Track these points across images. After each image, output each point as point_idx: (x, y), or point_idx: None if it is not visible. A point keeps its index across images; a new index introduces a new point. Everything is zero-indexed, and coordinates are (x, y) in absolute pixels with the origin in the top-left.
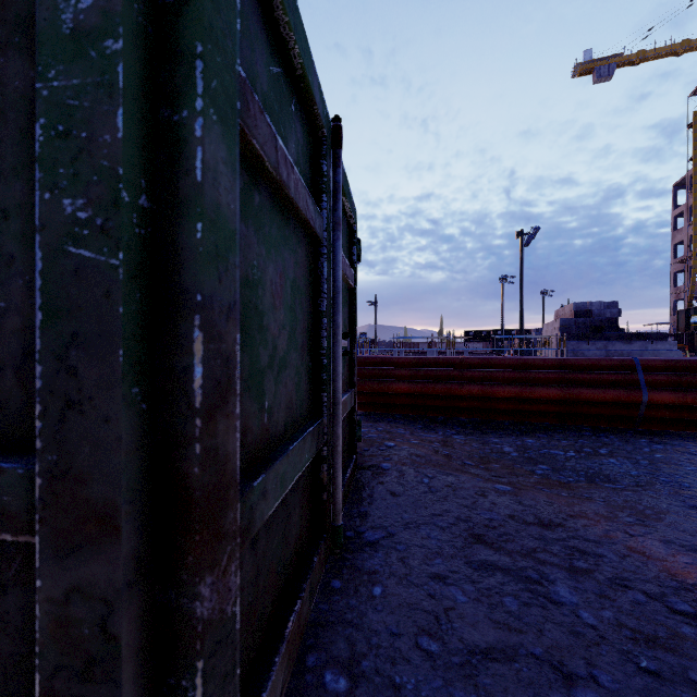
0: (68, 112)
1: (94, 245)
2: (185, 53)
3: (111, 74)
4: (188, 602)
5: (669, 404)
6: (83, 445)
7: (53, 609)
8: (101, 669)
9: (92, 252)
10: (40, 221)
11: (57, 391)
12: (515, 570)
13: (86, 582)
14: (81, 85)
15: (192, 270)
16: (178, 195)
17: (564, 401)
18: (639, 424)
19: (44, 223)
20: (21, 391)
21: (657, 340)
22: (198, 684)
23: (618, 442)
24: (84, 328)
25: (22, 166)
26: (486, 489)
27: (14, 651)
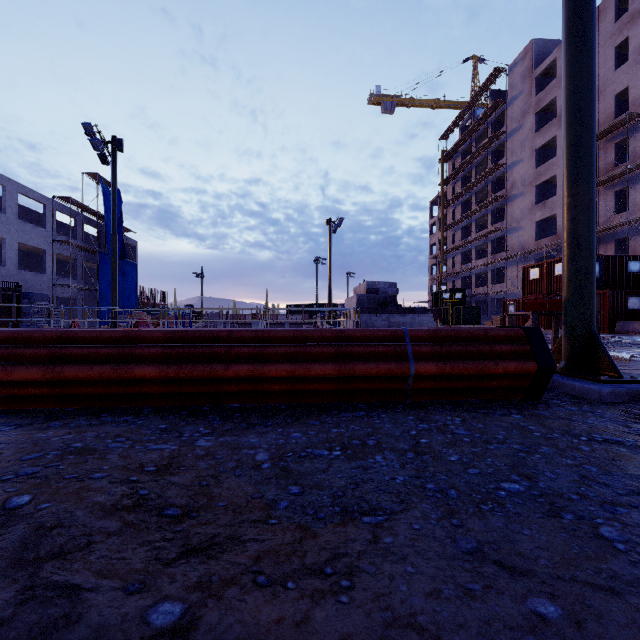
0: None
1: None
2: None
3: None
4: None
5: (432, 375)
6: None
7: None
8: None
9: None
10: None
11: None
12: None
13: None
14: None
15: None
16: None
17: (341, 377)
18: (408, 396)
19: None
20: None
21: (421, 313)
22: None
23: (388, 424)
24: None
25: None
26: (117, 637)
27: None
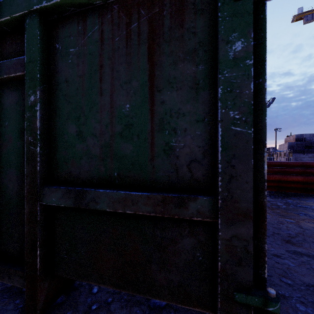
0: (231, 84)
1: (241, 126)
2: (260, 60)
3: (248, 71)
4: (262, 244)
5: None
6: (237, 190)
7: (225, 242)
8: (244, 262)
9: (240, 128)
10: (220, 119)
11: (227, 173)
12: (312, 255)
13: (238, 234)
14: (236, 75)
15: (263, 133)
16: (257, 108)
17: (305, 182)
18: None
19: (222, 119)
20: (189, 173)
21: None
22: (266, 272)
23: None
24: (237, 153)
25: (190, 99)
26: (281, 221)
27: (187, 258)
